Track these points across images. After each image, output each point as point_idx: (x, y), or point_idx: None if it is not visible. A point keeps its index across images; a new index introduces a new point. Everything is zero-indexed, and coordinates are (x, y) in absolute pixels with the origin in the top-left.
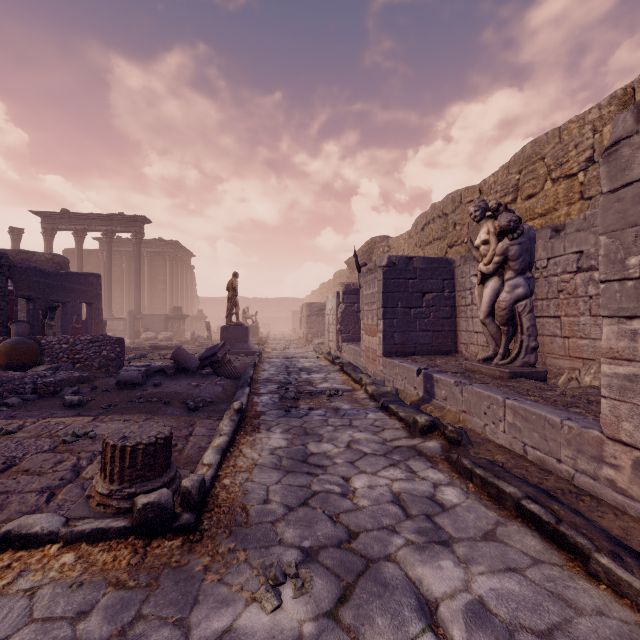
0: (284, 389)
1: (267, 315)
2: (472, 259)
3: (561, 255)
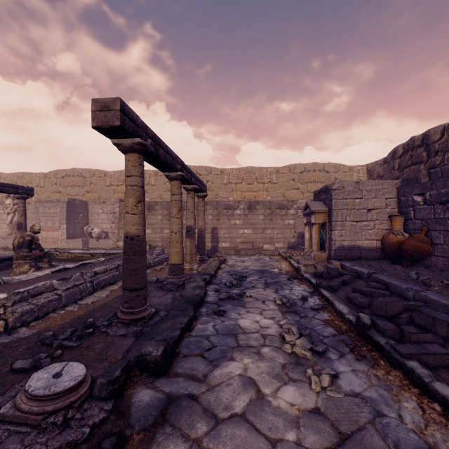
0: None
1: None
2: (0, 204)
3: (30, 209)
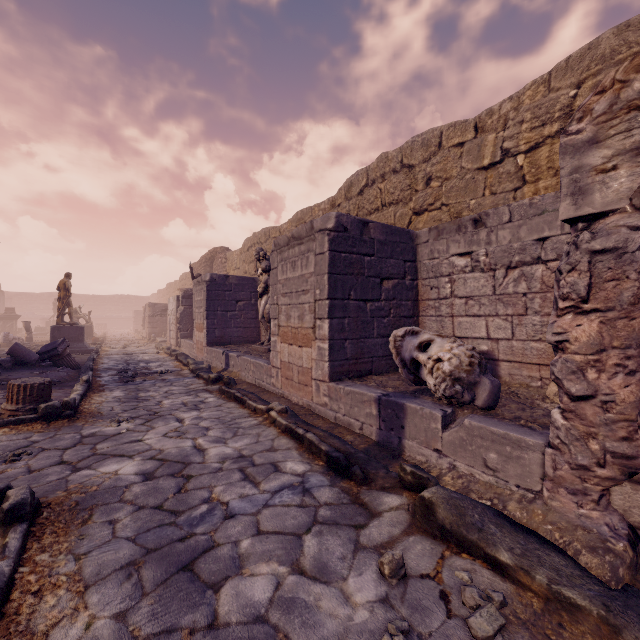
0: (123, 373)
1: (102, 314)
2: None
3: None
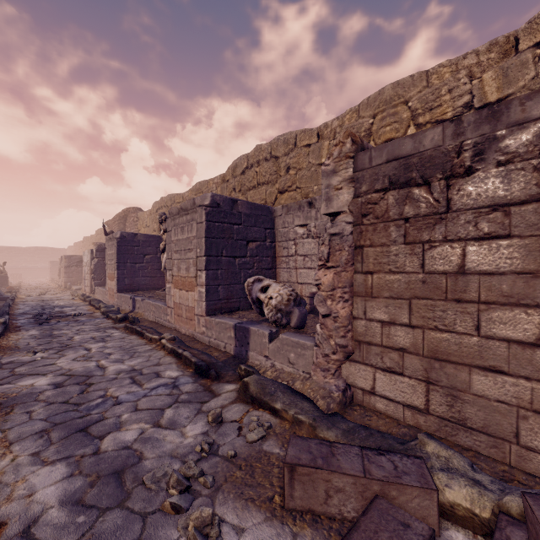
0: (39, 316)
1: (17, 265)
2: None
3: None
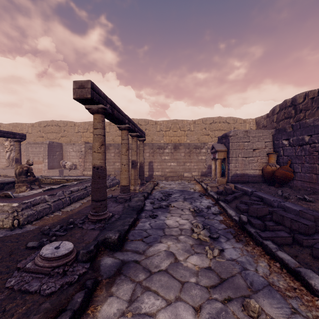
0: None
1: None
2: (1, 145)
3: (22, 149)
